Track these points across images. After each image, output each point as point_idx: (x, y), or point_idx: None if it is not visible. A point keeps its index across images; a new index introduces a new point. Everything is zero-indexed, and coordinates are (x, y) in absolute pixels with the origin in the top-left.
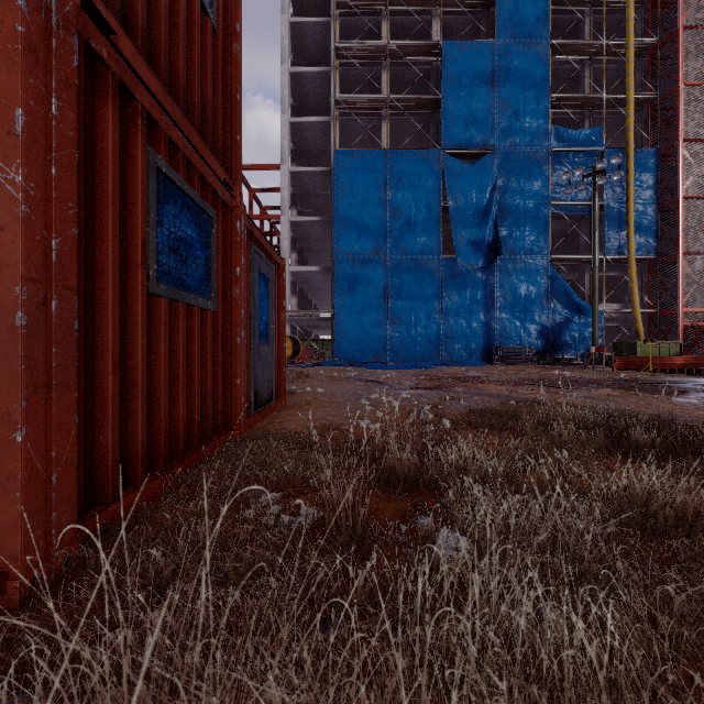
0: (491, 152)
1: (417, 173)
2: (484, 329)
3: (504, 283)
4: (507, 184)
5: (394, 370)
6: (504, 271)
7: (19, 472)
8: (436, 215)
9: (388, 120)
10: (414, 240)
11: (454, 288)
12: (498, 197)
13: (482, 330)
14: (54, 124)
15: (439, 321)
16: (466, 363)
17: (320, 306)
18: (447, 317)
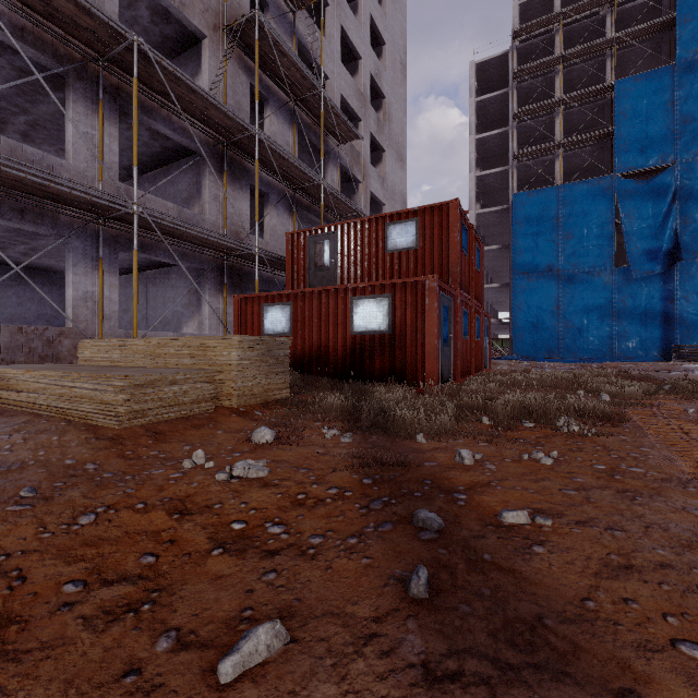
0: (670, 167)
1: (589, 199)
2: (662, 329)
3: (686, 285)
4: (690, 192)
5: (560, 362)
6: (686, 274)
7: (473, 364)
8: (608, 232)
9: (562, 157)
10: (585, 256)
11: (628, 294)
12: (679, 206)
13: (659, 330)
14: (474, 323)
15: (611, 323)
16: (637, 359)
17: (498, 309)
18: (620, 319)
